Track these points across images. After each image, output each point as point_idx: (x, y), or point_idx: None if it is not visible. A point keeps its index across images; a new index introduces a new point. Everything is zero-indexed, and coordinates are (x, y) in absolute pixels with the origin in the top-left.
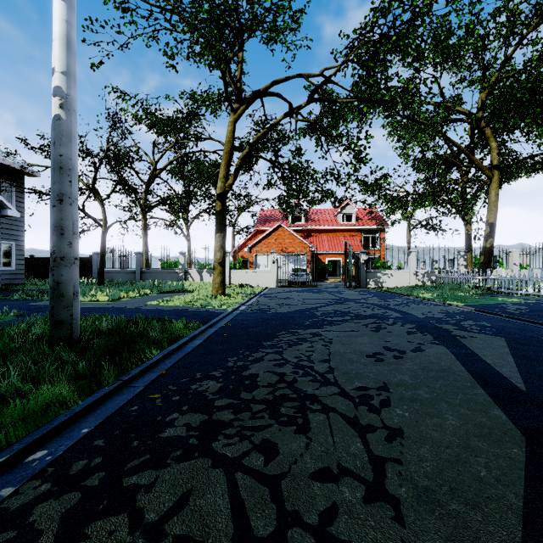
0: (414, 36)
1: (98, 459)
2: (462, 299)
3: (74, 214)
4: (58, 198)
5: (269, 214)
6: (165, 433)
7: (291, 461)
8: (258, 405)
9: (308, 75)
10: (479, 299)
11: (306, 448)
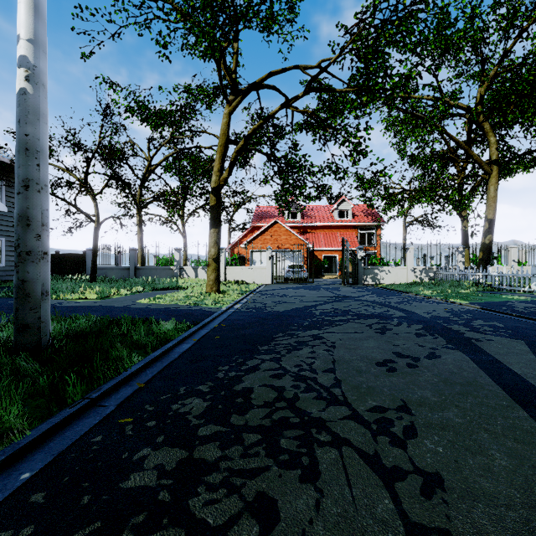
0: (417, 21)
1: (28, 529)
2: (465, 296)
3: (43, 202)
4: (24, 183)
5: (265, 210)
6: (128, 482)
7: (297, 533)
8: (252, 435)
9: (305, 66)
10: (482, 296)
11: (317, 509)
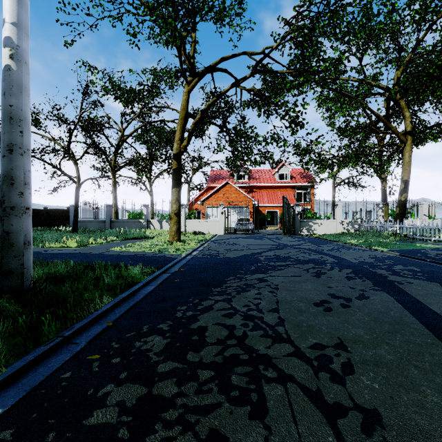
0: (346, 13)
1: None
2: (385, 244)
3: (25, 164)
4: (8, 148)
5: (218, 173)
6: (91, 419)
7: None
8: (205, 372)
9: (251, 53)
10: (400, 244)
11: None
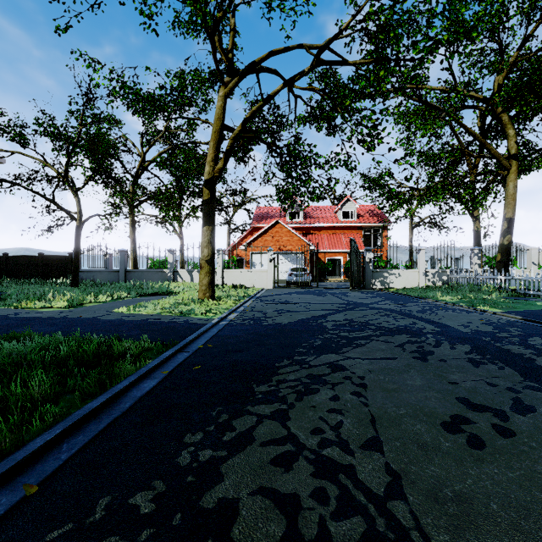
0: None
1: None
2: (493, 303)
3: None
4: None
5: (266, 211)
6: None
7: None
8: None
9: (310, 45)
10: (513, 303)
11: None
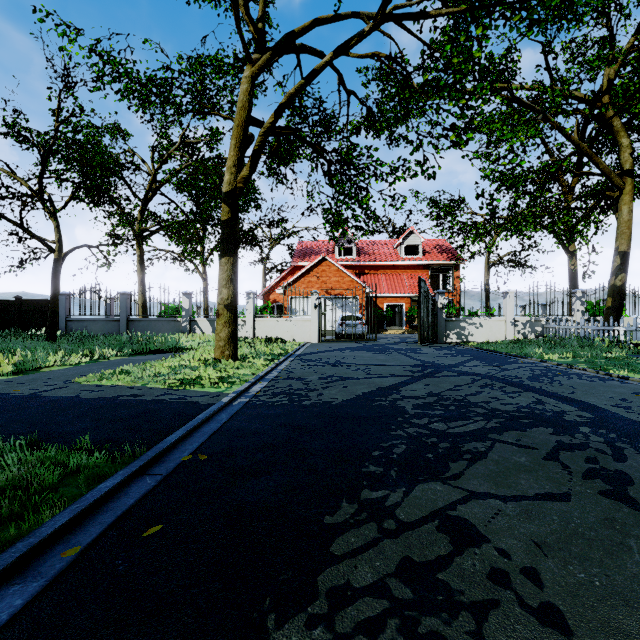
0: None
1: None
2: (625, 364)
3: None
4: None
5: (309, 245)
6: None
7: None
8: None
9: (369, 14)
10: None
11: None
